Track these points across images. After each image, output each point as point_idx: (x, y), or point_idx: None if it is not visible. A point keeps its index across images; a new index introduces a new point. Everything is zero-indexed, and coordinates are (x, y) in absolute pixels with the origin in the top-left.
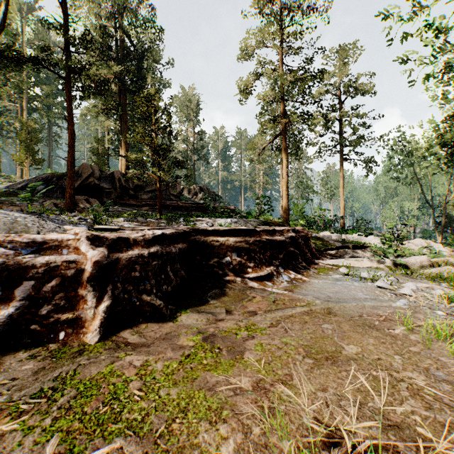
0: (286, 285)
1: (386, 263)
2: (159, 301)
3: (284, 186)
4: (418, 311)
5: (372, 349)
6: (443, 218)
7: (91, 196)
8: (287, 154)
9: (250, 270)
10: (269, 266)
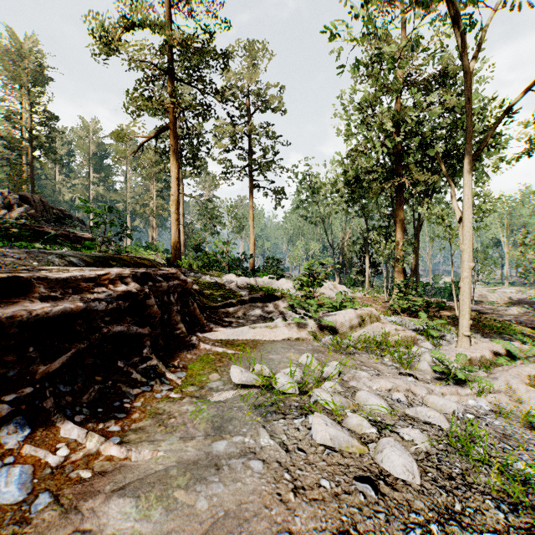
0: None
1: (310, 327)
2: None
3: (173, 206)
4: None
5: None
6: (341, 259)
7: None
8: (178, 159)
9: None
10: None
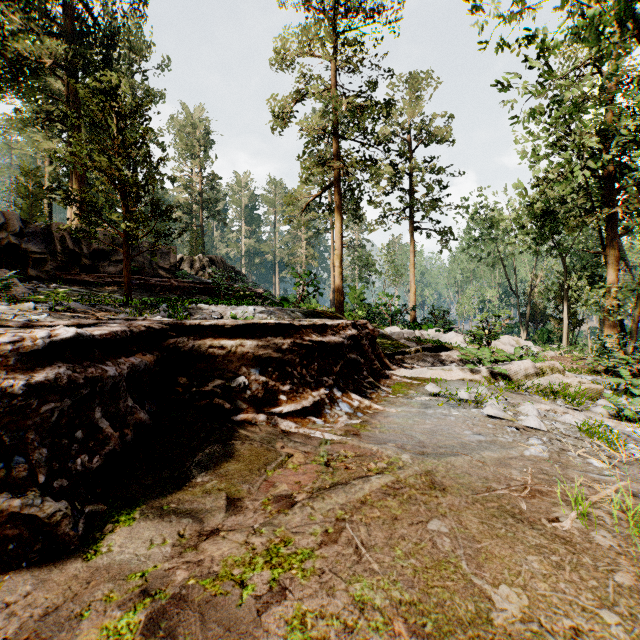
0: (346, 422)
1: (483, 372)
2: (55, 502)
3: (337, 260)
4: (567, 464)
5: (547, 593)
6: (529, 309)
7: (3, 264)
8: (341, 214)
9: (284, 398)
10: (318, 388)
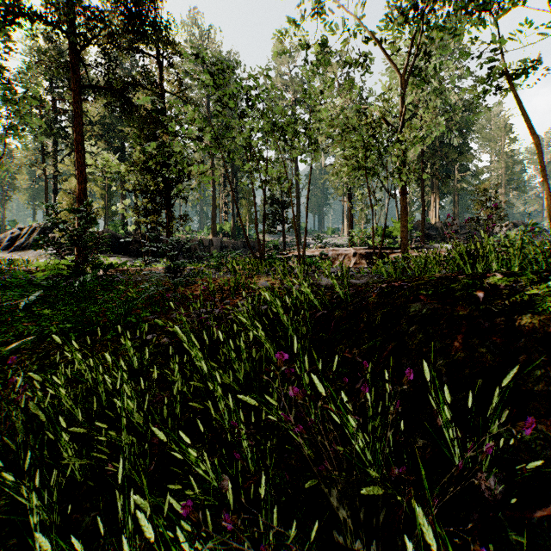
0: None
1: None
2: None
3: None
4: None
5: None
6: None
7: None
8: None
9: None
10: None
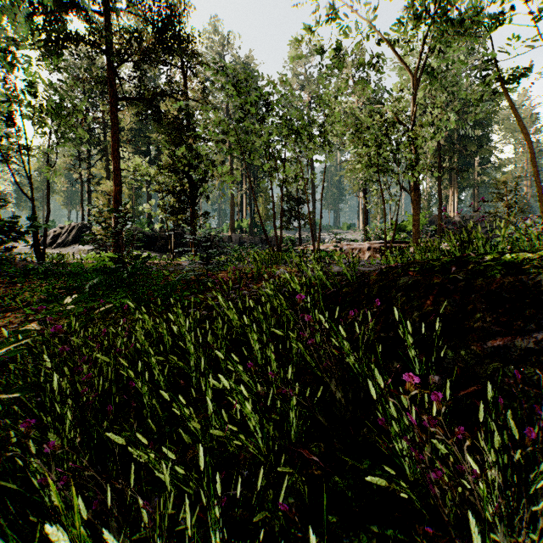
0: None
1: None
2: None
3: None
4: None
5: None
6: None
7: None
8: None
9: None
10: None
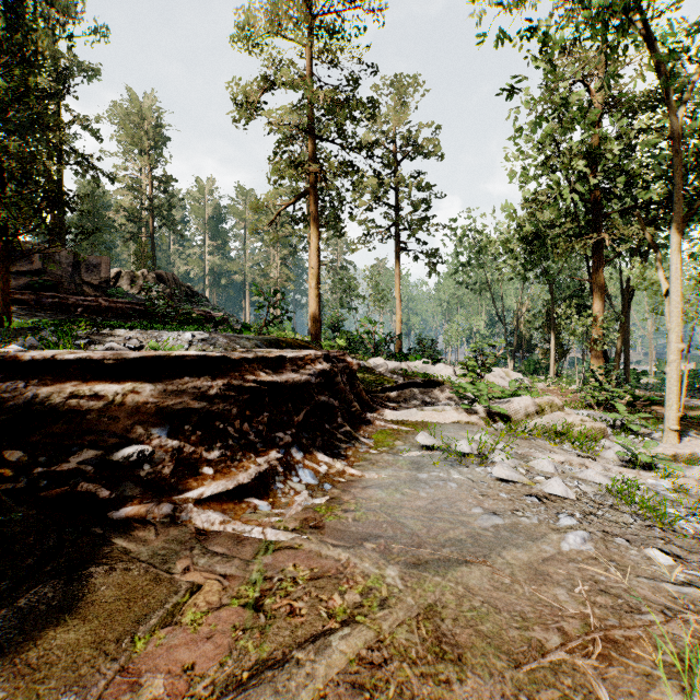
0: (306, 504)
1: (480, 412)
2: None
3: (313, 280)
4: (623, 563)
5: None
6: (516, 339)
7: None
8: (318, 227)
9: (210, 471)
10: (267, 450)
